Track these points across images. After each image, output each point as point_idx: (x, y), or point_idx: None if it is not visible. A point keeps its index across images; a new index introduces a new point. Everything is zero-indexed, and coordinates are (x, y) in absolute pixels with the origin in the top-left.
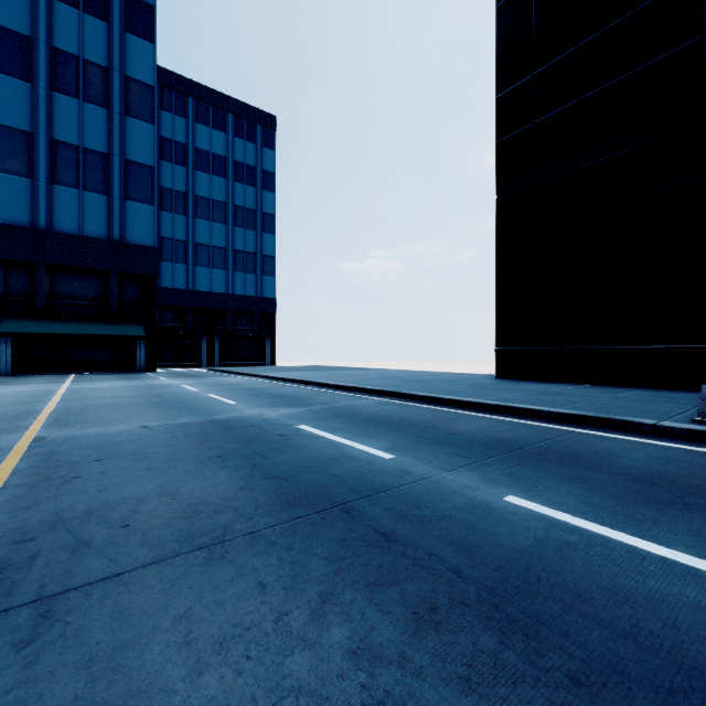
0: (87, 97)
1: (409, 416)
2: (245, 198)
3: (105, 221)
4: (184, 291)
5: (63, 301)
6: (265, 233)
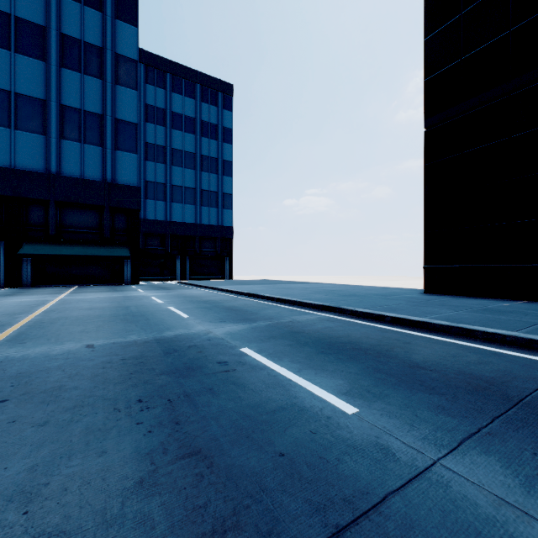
0: (87, 71)
1: (357, 337)
2: (209, 149)
3: (100, 167)
4: (163, 222)
5: (69, 230)
6: (224, 176)
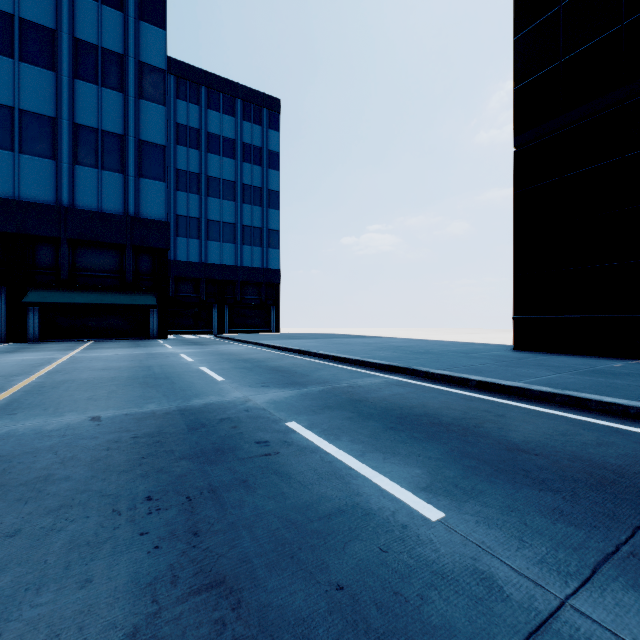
0: (105, 83)
1: (434, 407)
2: (252, 176)
3: (121, 197)
4: (198, 264)
5: (84, 273)
6: (270, 209)
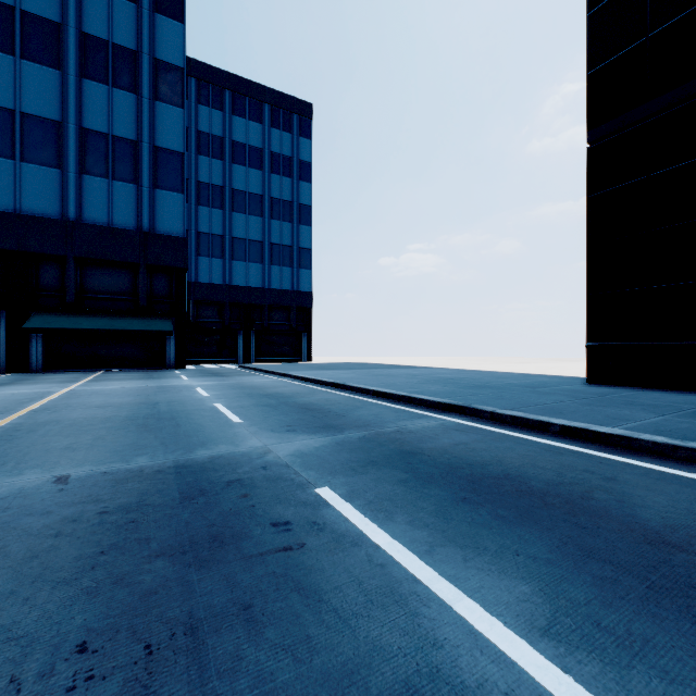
0: (116, 83)
1: (515, 465)
2: (281, 189)
3: (134, 211)
4: (221, 286)
5: (93, 295)
6: (301, 225)
